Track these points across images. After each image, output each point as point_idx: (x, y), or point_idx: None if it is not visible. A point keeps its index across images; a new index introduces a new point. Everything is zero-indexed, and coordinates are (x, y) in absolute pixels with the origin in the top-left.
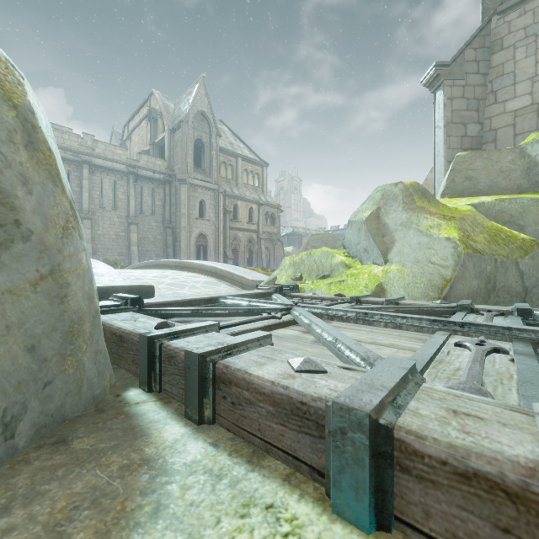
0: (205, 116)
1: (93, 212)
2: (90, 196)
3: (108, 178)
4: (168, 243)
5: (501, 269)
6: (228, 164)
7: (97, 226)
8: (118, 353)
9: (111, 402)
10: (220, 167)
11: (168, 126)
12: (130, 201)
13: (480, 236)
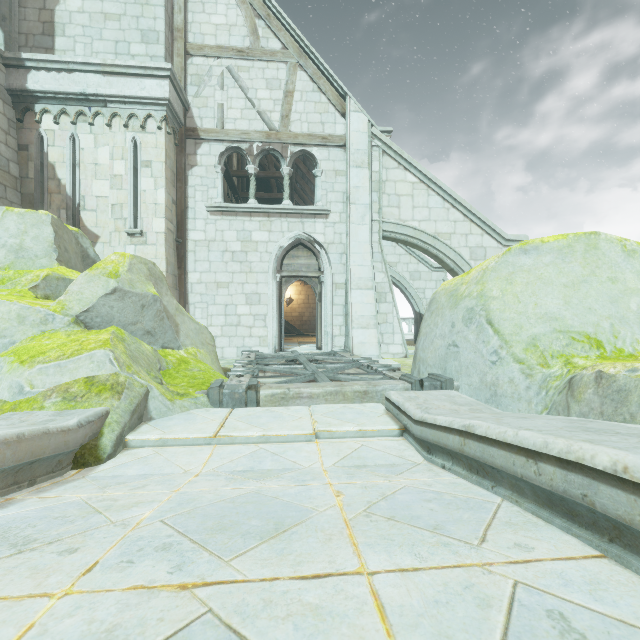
0: None
1: None
2: None
3: None
4: None
5: None
6: None
7: None
8: None
9: None
10: None
11: None
12: None
13: None
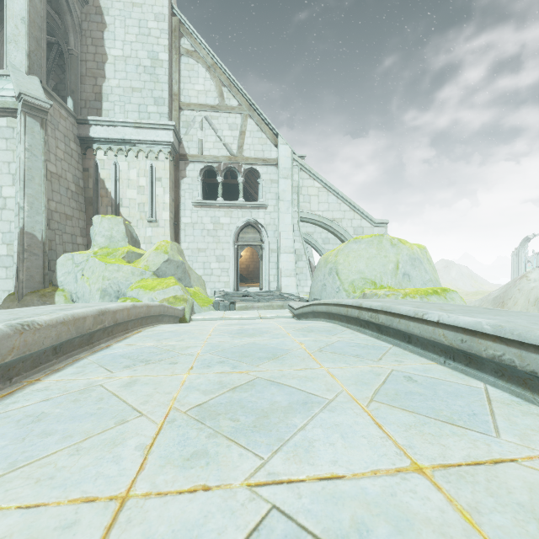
0: None
1: None
2: None
3: None
4: None
5: None
6: None
7: None
8: None
9: None
10: None
11: None
12: None
13: None
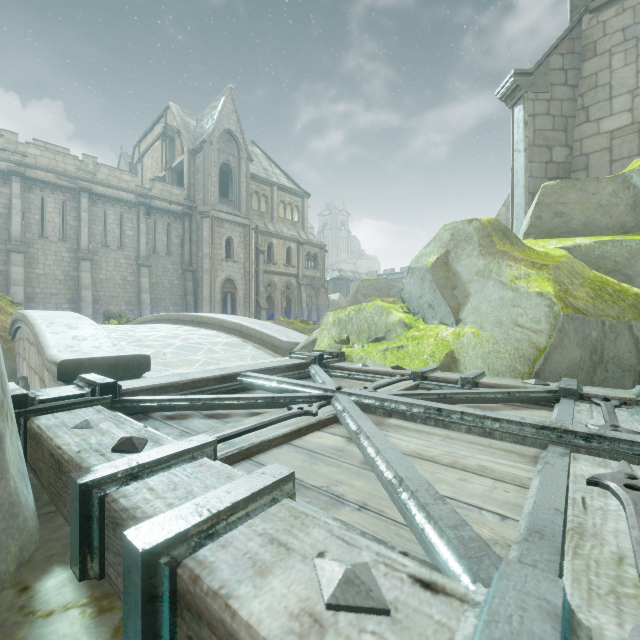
0: (233, 136)
1: (93, 252)
2: (90, 232)
3: (112, 209)
4: (188, 290)
5: (610, 334)
6: (261, 194)
7: (99, 269)
8: (56, 487)
9: (4, 610)
10: (251, 197)
11: (187, 147)
12: (140, 238)
13: (581, 290)
